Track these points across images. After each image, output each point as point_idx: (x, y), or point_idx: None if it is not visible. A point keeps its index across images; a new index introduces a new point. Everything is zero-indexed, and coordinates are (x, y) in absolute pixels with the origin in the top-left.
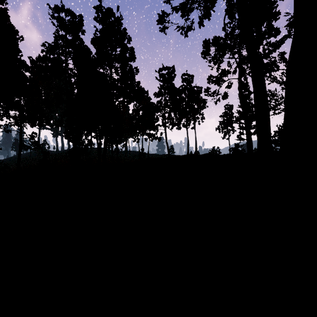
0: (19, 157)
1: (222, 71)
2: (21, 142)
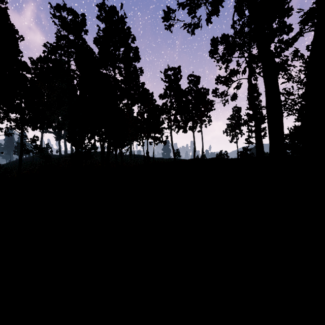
0: (20, 162)
1: (231, 71)
2: (22, 146)
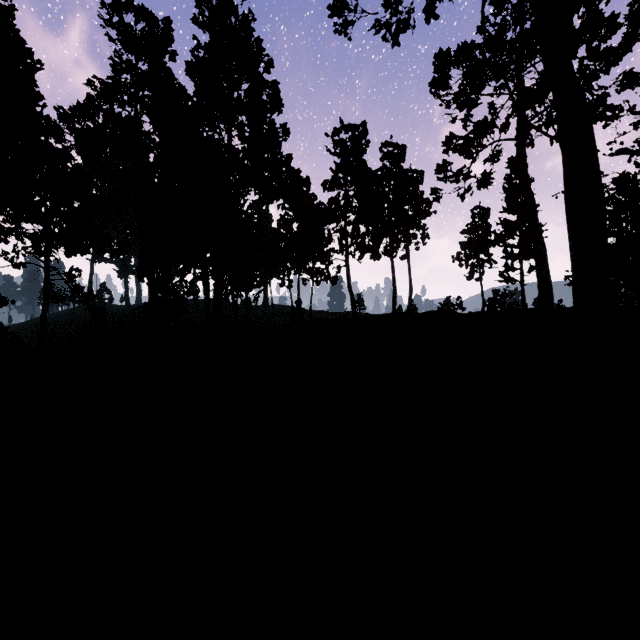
0: (43, 320)
1: (479, 123)
2: (47, 289)
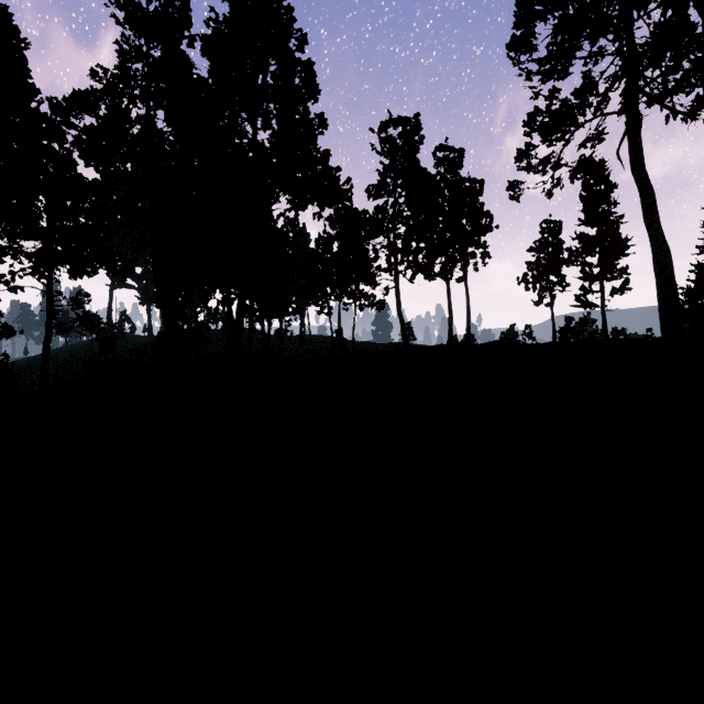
0: (45, 352)
1: (576, 91)
2: (50, 316)
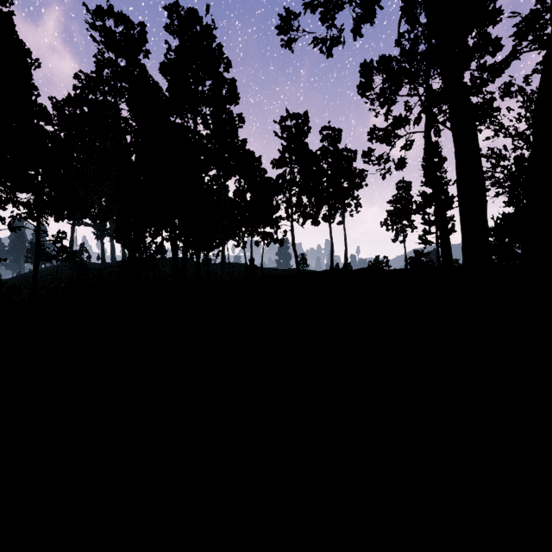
0: (34, 275)
1: (396, 119)
2: (38, 249)
